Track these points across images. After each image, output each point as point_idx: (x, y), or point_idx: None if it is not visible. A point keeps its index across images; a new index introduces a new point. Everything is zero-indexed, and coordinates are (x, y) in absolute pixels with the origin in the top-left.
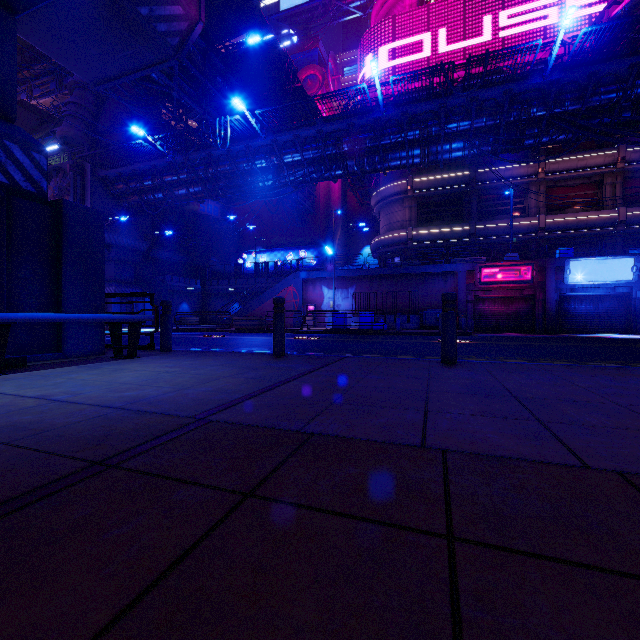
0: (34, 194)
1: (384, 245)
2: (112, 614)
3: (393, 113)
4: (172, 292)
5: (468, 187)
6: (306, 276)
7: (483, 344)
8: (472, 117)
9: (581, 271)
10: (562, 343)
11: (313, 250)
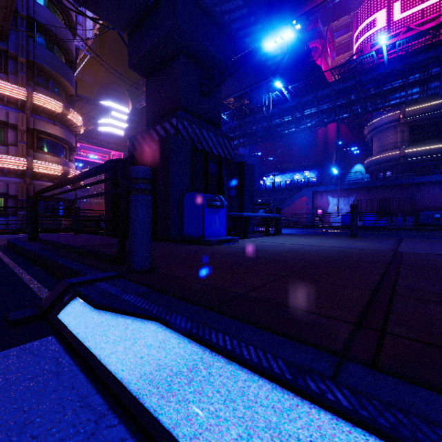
0: (230, 160)
1: (377, 163)
2: None
3: (395, 66)
4: None
5: None
6: (315, 189)
7: None
8: None
9: None
10: None
11: (314, 171)
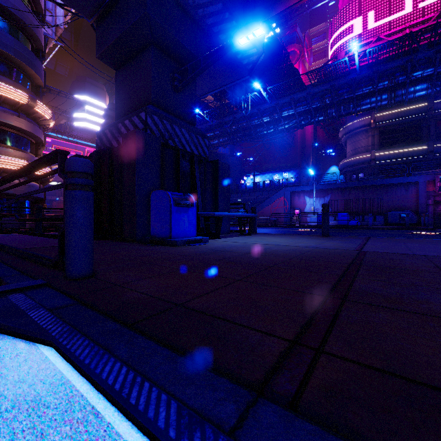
0: (205, 158)
1: (350, 165)
2: (439, 269)
3: (366, 73)
4: None
5: (426, 115)
6: (293, 190)
7: None
8: (436, 65)
9: None
10: None
11: (292, 171)
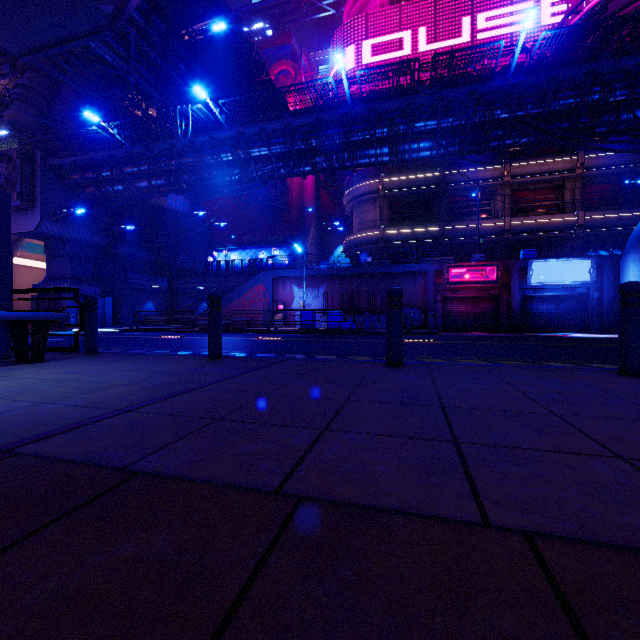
0: None
1: (356, 244)
2: None
3: (361, 109)
4: (135, 290)
5: (438, 188)
6: (276, 275)
7: (446, 344)
8: (439, 116)
9: (543, 272)
10: (522, 342)
11: (286, 249)
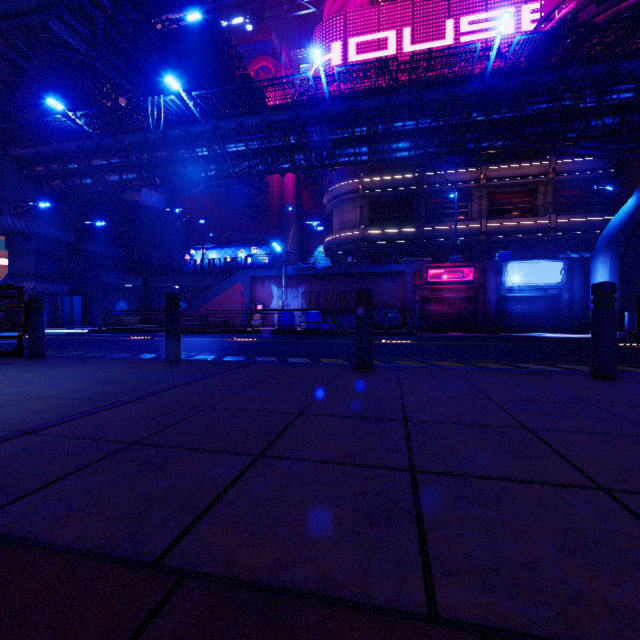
0: None
1: (336, 244)
2: None
3: (340, 107)
4: (107, 289)
5: (417, 189)
6: (254, 274)
7: (422, 344)
8: (417, 117)
9: (517, 273)
10: (497, 342)
11: (266, 248)
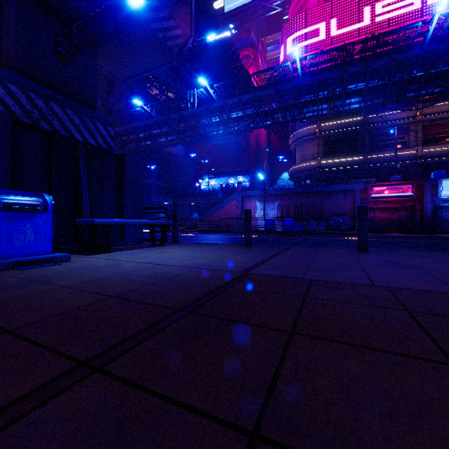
0: (108, 151)
1: (299, 171)
2: (293, 320)
3: (308, 80)
4: (154, 206)
5: (361, 128)
6: (244, 194)
7: (377, 240)
8: (367, 80)
9: None
10: (437, 240)
11: (247, 176)
